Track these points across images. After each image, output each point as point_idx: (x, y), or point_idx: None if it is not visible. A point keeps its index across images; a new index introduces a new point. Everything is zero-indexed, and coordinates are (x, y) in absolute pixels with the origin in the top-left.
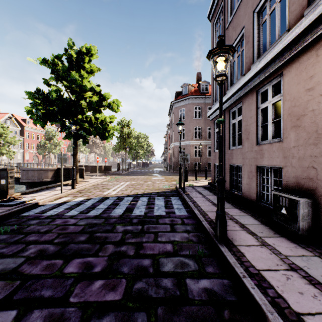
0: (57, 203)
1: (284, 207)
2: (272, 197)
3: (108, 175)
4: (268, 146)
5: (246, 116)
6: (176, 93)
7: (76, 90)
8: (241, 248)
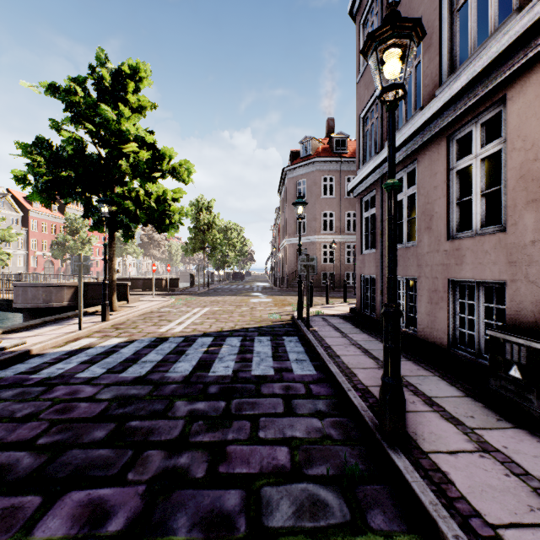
0: (68, 351)
1: (515, 363)
2: (481, 341)
3: (173, 295)
4: (473, 242)
5: (425, 186)
6: (292, 153)
7: (109, 139)
8: (440, 460)
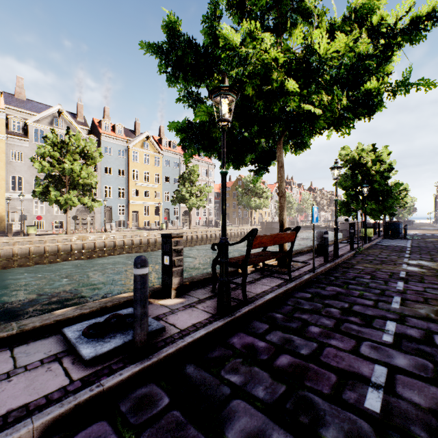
0: None
1: None
2: None
3: None
4: None
5: None
6: None
7: None
8: None
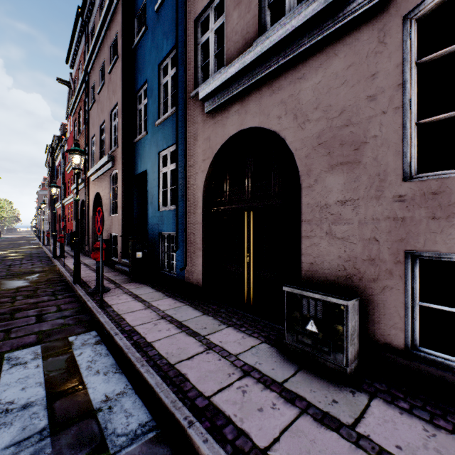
0: None
1: None
2: None
3: None
4: None
5: None
6: (42, 184)
7: None
8: None
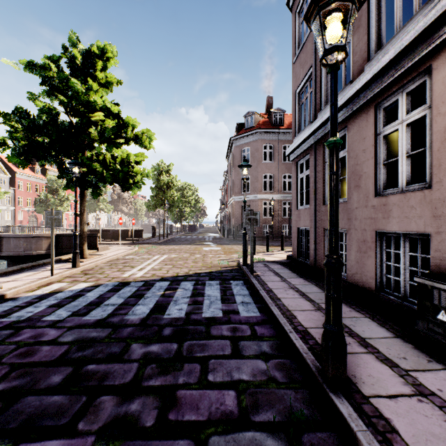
0: (39, 295)
1: (443, 309)
2: (406, 286)
3: (137, 244)
4: (399, 198)
5: (354, 149)
6: (238, 125)
7: (78, 109)
8: (381, 406)
